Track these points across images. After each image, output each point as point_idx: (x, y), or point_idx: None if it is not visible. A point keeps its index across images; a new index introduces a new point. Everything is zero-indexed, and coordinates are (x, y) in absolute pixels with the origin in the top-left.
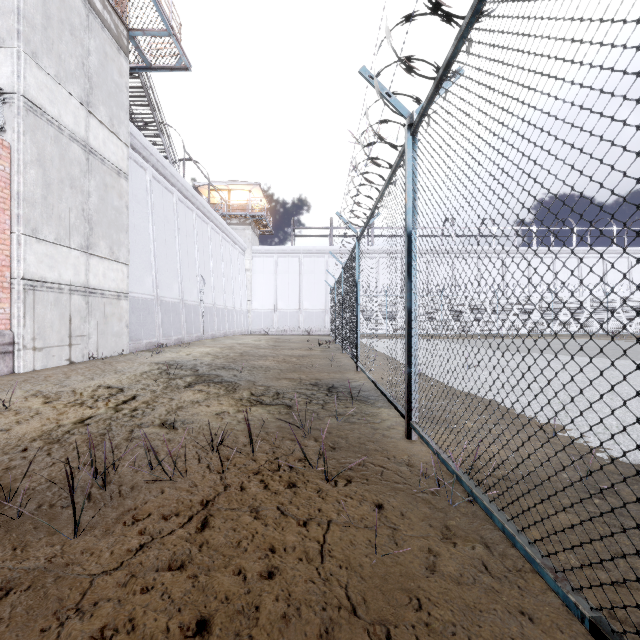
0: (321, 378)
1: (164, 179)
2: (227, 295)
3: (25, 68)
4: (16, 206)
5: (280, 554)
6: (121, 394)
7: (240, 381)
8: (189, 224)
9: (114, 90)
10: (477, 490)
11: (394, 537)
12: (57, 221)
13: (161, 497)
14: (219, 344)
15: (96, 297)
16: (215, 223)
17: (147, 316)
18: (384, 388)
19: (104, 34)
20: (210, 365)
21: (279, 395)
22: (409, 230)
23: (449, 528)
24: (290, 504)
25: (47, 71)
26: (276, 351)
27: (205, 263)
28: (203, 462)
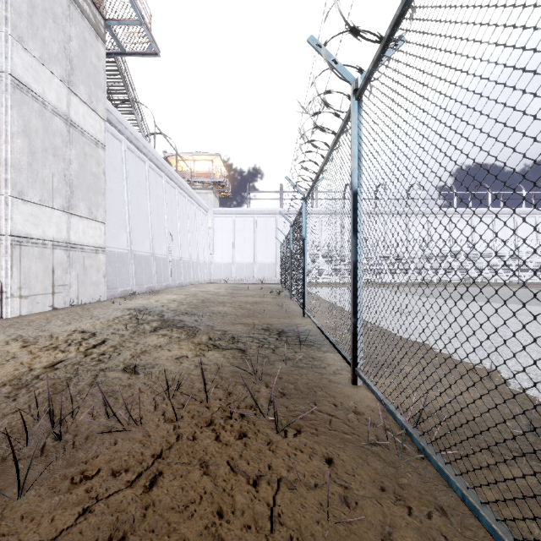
0: (272, 323)
1: (137, 150)
2: (192, 249)
3: (12, 50)
4: (4, 171)
5: (228, 520)
6: (93, 338)
7: (200, 326)
8: (159, 188)
9: (92, 71)
10: (429, 448)
11: (346, 499)
12: (41, 185)
13: (113, 449)
14: (184, 292)
15: (76, 251)
16: (182, 188)
17: (122, 268)
18: (328, 333)
19: (84, 23)
20: (175, 311)
21: (234, 340)
22: (354, 189)
23: (401, 487)
24: (240, 458)
25: (32, 53)
26: (233, 298)
27: (173, 222)
28: (159, 409)
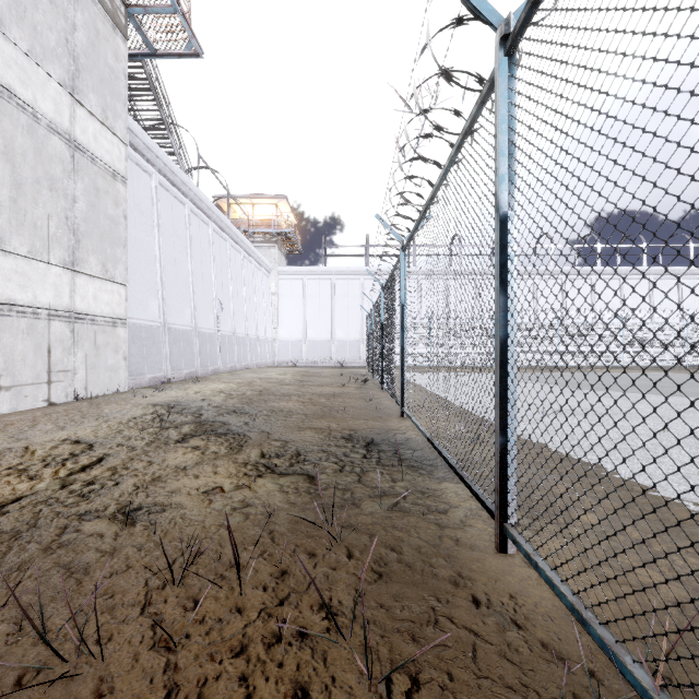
0: (356, 428)
1: (173, 187)
2: (249, 322)
3: None
4: None
5: None
6: (86, 454)
7: (251, 432)
8: (204, 240)
9: (108, 76)
10: None
11: None
12: (31, 230)
13: None
14: (237, 379)
15: (84, 324)
16: (235, 240)
17: (152, 346)
18: (441, 445)
19: (95, 7)
20: (219, 408)
21: (299, 457)
22: (502, 210)
23: None
24: None
25: (17, 44)
26: (302, 388)
27: (223, 285)
28: (148, 614)
